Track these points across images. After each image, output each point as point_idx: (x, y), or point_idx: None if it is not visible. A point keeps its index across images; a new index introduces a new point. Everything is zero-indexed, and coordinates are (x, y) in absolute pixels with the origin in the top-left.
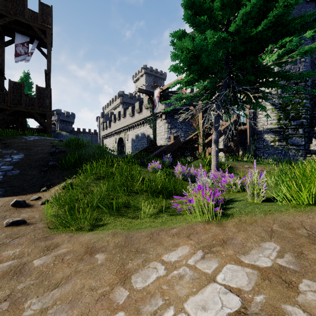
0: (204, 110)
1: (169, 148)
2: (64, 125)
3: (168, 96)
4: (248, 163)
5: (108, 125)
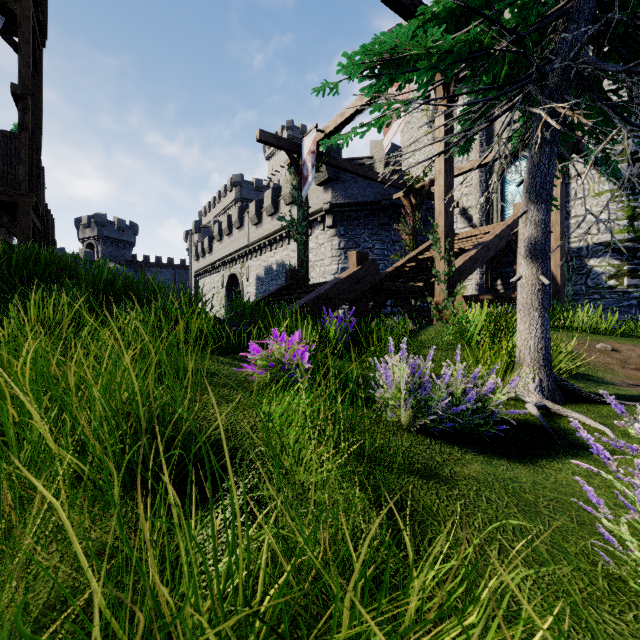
0: (450, 173)
1: (344, 290)
2: (114, 249)
3: (339, 159)
4: (597, 336)
5: (207, 248)
